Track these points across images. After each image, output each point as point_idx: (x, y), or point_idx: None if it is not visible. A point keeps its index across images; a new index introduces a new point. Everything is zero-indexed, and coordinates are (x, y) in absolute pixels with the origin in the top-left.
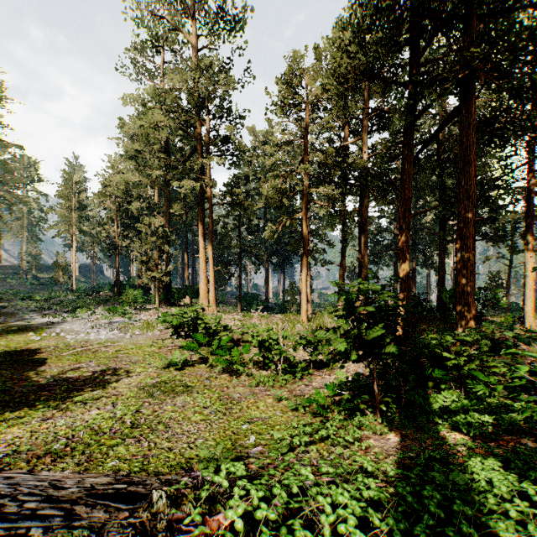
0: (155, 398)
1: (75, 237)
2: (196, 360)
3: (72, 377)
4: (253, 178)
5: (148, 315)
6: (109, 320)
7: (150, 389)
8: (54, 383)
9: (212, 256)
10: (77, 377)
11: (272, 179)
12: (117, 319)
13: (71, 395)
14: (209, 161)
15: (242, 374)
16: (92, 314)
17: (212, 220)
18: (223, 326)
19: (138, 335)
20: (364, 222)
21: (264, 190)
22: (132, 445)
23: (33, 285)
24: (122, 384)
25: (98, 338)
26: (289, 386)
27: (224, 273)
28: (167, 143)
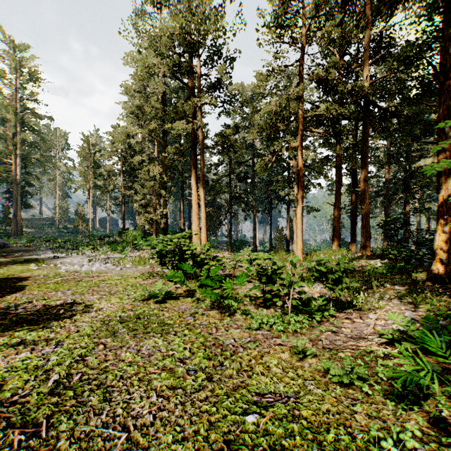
0: (115, 338)
1: (91, 190)
2: (181, 293)
3: (37, 305)
4: (243, 127)
5: (144, 252)
6: (106, 254)
7: (115, 325)
8: (11, 312)
9: (204, 198)
10: (42, 305)
11: (265, 105)
12: (116, 255)
13: (18, 328)
14: (200, 102)
15: (237, 312)
16: (96, 251)
17: (204, 163)
18: (213, 257)
19: (129, 268)
20: (364, 155)
21: (257, 117)
22: (7, 449)
23: (62, 233)
24: (85, 317)
25: (89, 269)
26: (307, 332)
27: (215, 218)
28: (164, 99)
